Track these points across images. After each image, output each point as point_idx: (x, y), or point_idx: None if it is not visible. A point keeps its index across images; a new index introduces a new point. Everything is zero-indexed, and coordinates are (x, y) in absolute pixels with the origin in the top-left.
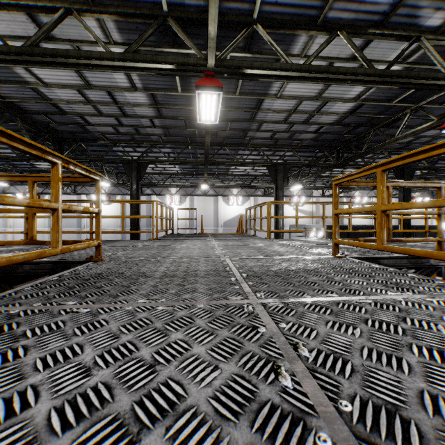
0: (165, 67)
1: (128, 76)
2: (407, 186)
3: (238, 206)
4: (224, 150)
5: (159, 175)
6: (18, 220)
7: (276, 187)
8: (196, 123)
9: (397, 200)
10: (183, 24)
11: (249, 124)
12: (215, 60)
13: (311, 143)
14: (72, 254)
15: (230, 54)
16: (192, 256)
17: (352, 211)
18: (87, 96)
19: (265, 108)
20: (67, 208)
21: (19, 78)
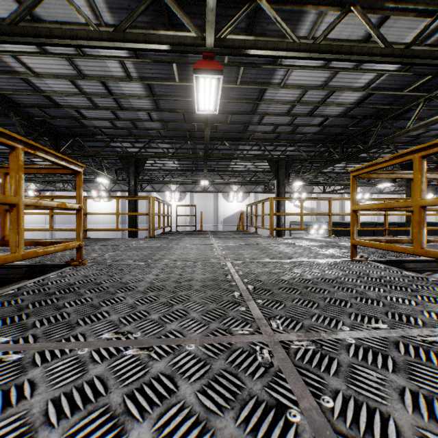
0: (159, 47)
1: (122, 63)
2: (436, 178)
3: (238, 203)
4: (224, 145)
5: (159, 171)
6: None
7: (278, 183)
8: (195, 116)
9: (399, 196)
10: (179, 1)
11: (251, 117)
12: (215, 39)
13: (314, 137)
14: (54, 256)
15: (231, 37)
16: (188, 258)
17: (376, 206)
18: (81, 88)
19: (268, 99)
20: (32, 204)
21: (9, 67)
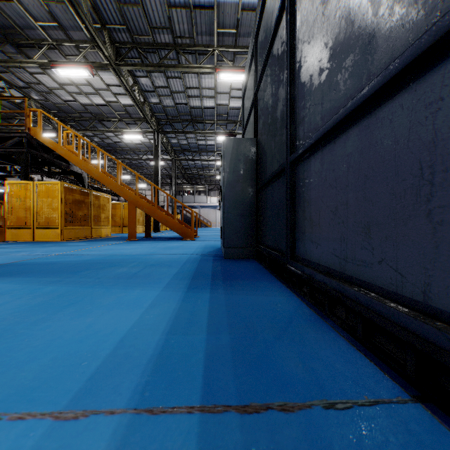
0: None
1: None
2: None
3: None
4: None
5: None
6: None
7: None
8: None
9: None
10: None
11: None
12: None
13: None
14: None
15: None
16: None
17: None
18: None
19: None
20: None
21: None
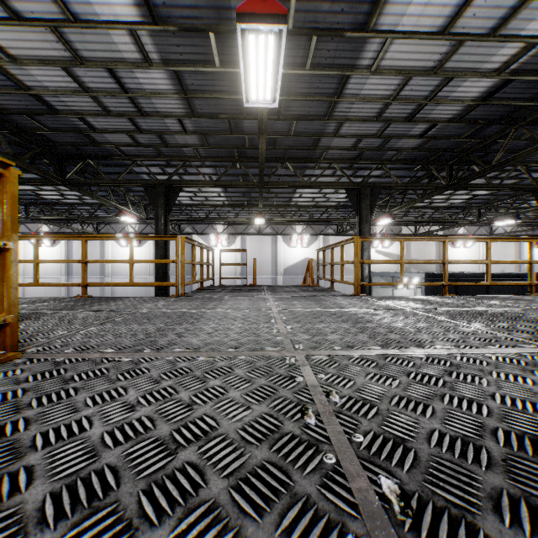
0: None
1: (134, 36)
2: None
3: (302, 248)
4: (286, 169)
5: (200, 208)
6: (29, 266)
7: (360, 219)
8: (245, 125)
9: None
10: None
11: (324, 125)
12: None
13: (412, 155)
14: None
15: None
16: (222, 344)
17: None
18: (82, 81)
19: (350, 95)
20: None
21: None
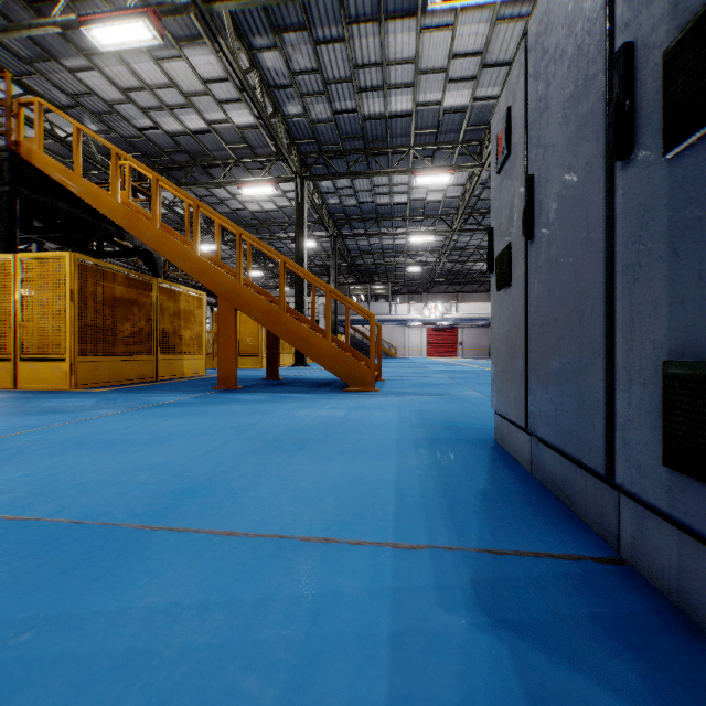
0: None
1: None
2: None
3: None
4: None
5: None
6: None
7: None
8: None
9: None
10: None
11: None
12: None
13: None
14: None
15: None
16: None
17: None
18: None
19: None
20: None
21: None
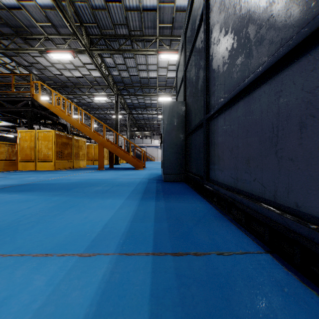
0: None
1: None
2: None
3: None
4: None
5: None
6: None
7: None
8: None
9: None
10: None
11: None
12: None
13: None
14: None
15: None
16: None
17: None
18: None
19: None
20: None
21: None
